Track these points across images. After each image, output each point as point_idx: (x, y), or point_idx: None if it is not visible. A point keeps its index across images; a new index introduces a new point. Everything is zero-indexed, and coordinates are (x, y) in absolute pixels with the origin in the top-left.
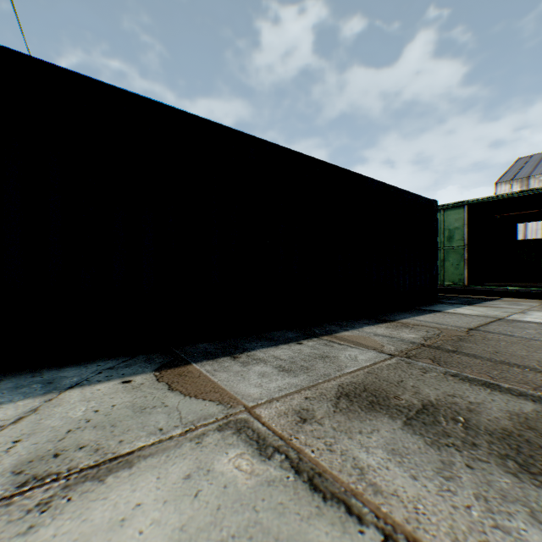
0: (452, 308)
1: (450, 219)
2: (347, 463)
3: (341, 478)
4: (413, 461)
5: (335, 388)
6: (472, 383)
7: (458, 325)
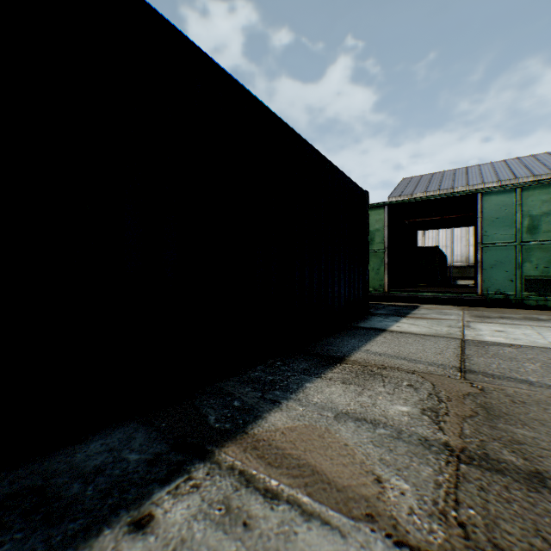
0: (394, 323)
1: (371, 220)
2: None
3: None
4: None
5: None
6: None
7: (436, 361)
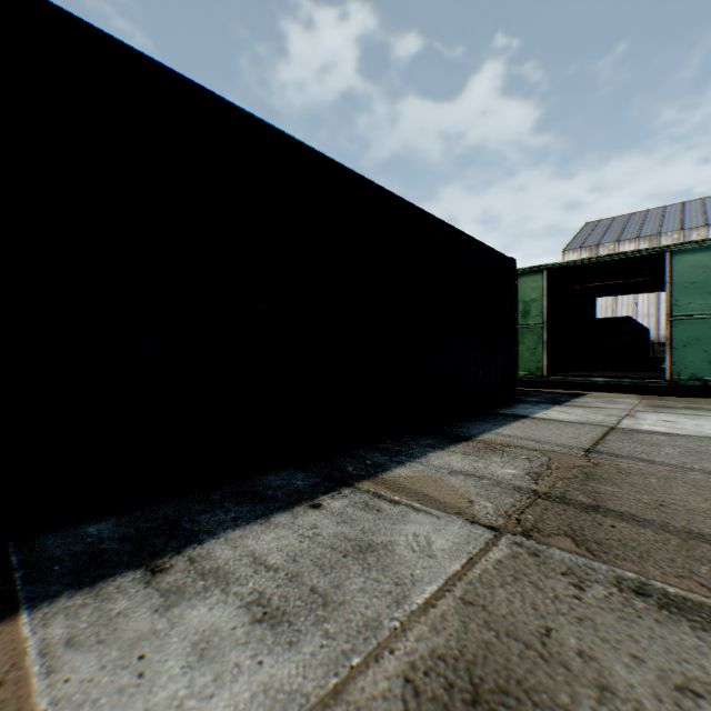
0: (541, 411)
1: (525, 288)
2: None
3: None
4: None
5: (397, 695)
6: (690, 617)
7: (566, 443)
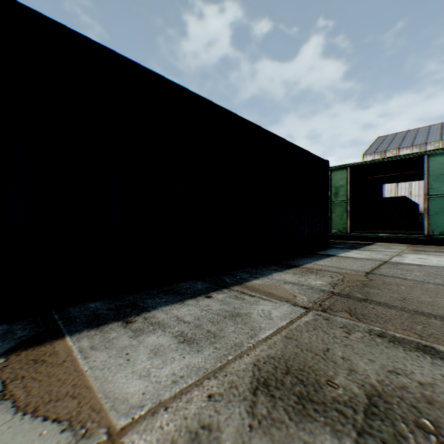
0: (343, 252)
1: (336, 178)
2: None
3: None
4: None
5: (250, 370)
6: (404, 346)
7: (355, 269)
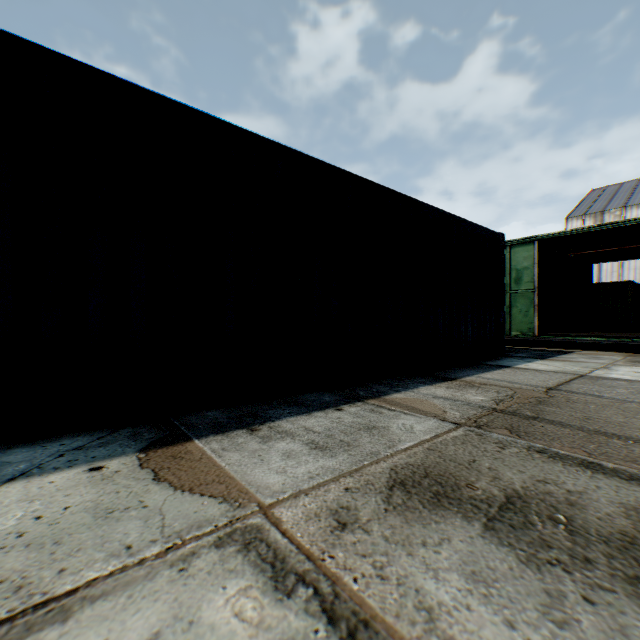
0: (523, 363)
1: (518, 258)
2: (408, 601)
3: (400, 631)
4: (505, 594)
5: (386, 473)
6: (565, 462)
7: (534, 384)
